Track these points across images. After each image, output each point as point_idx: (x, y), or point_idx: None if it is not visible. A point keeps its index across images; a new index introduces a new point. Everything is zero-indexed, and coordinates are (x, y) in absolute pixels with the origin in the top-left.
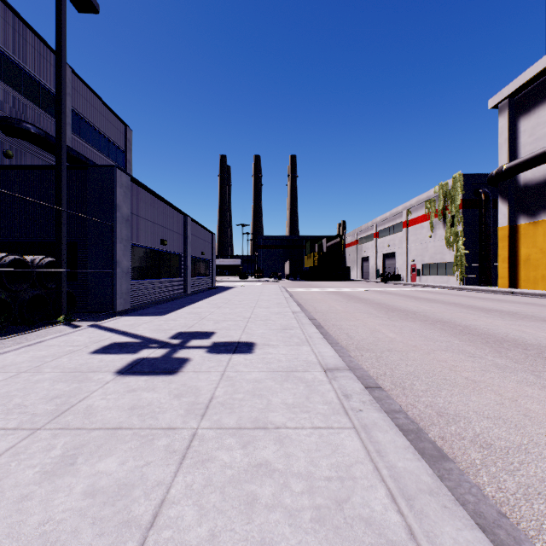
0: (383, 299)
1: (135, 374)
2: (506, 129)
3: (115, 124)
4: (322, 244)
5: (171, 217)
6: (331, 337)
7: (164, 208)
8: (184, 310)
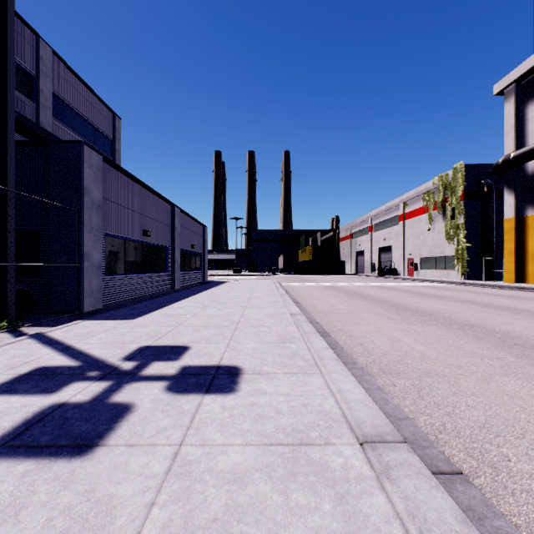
0: (387, 296)
1: (16, 452)
2: (512, 115)
3: (102, 111)
4: (317, 238)
5: (157, 207)
6: (343, 351)
7: (147, 196)
8: (163, 310)
